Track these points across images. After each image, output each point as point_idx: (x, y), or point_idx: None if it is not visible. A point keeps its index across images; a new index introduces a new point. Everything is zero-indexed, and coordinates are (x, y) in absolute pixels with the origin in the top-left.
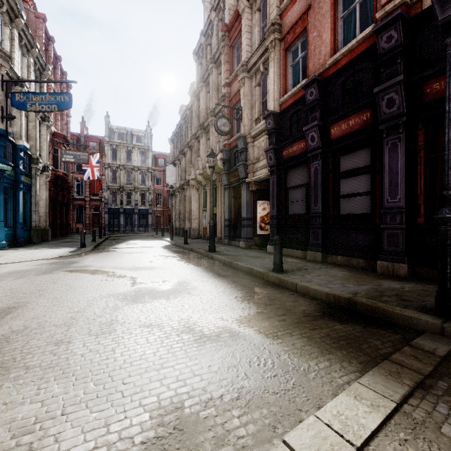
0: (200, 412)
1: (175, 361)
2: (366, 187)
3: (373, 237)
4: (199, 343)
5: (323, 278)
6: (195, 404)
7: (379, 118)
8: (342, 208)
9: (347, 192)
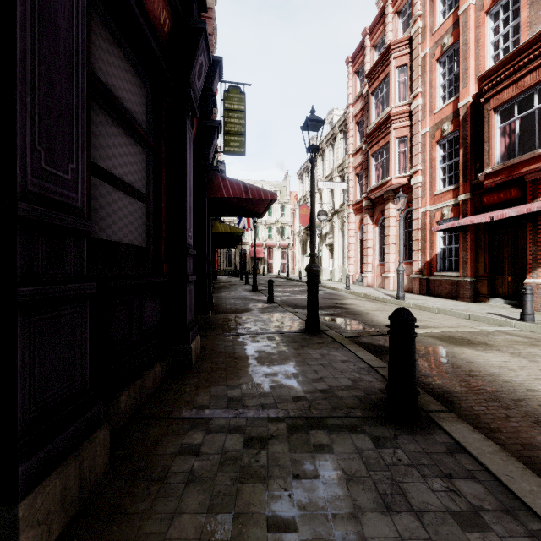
0: (473, 336)
1: (502, 344)
2: (141, 179)
3: (163, 303)
4: (495, 347)
5: (326, 371)
6: (477, 337)
7: (192, 74)
8: (99, 214)
9: (111, 166)
